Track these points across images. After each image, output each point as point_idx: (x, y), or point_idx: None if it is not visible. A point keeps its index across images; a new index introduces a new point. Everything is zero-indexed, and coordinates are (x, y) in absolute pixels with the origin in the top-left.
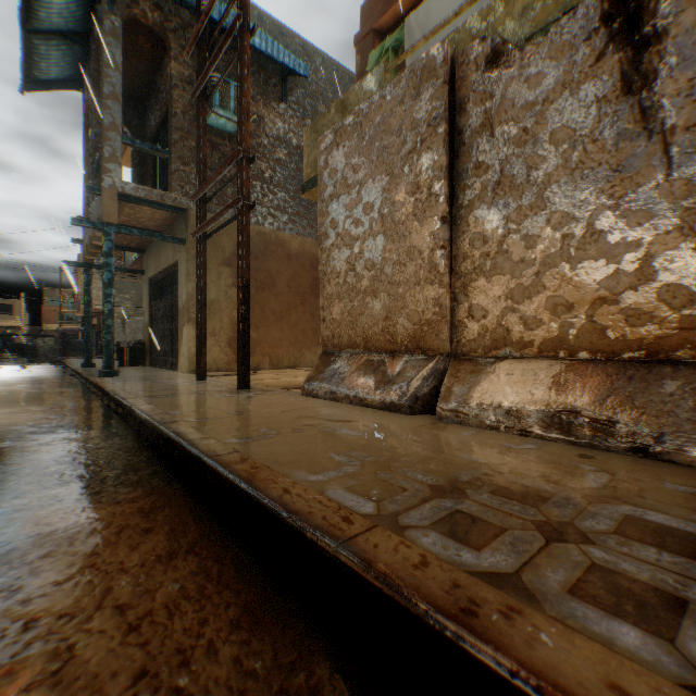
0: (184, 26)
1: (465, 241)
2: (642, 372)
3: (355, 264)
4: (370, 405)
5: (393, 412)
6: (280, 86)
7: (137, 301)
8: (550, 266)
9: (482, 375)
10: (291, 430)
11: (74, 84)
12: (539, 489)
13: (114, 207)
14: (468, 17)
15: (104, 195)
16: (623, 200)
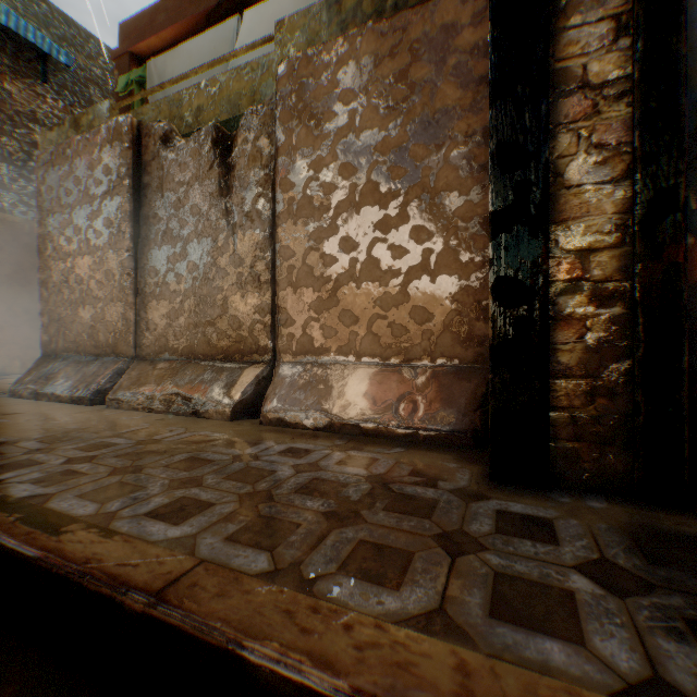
0: None
1: (146, 272)
2: (219, 367)
3: (69, 277)
4: (65, 400)
5: (80, 405)
6: (39, 63)
7: None
8: (188, 298)
9: (145, 372)
10: None
11: None
12: (79, 437)
13: None
14: (192, 84)
15: None
16: (218, 261)
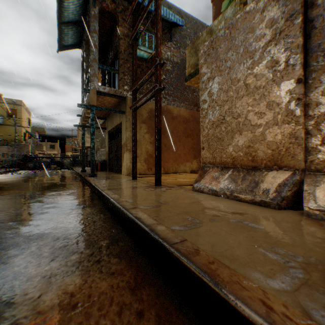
0: (124, 9)
1: (317, 93)
2: None
3: (225, 116)
4: (243, 200)
5: (262, 206)
6: (168, 33)
7: (101, 142)
8: None
9: None
10: (208, 219)
11: (77, 46)
12: None
13: (95, 97)
14: None
15: (90, 92)
16: None
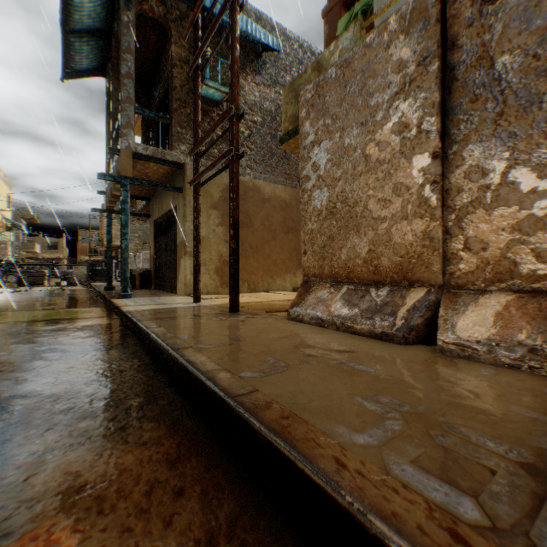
0: (181, 17)
1: (459, 175)
2: None
3: (336, 202)
4: (358, 332)
5: (384, 341)
6: (256, 61)
7: (143, 239)
8: None
9: (486, 309)
10: (298, 361)
11: (99, 72)
12: None
13: (129, 163)
14: None
15: (122, 154)
16: None
